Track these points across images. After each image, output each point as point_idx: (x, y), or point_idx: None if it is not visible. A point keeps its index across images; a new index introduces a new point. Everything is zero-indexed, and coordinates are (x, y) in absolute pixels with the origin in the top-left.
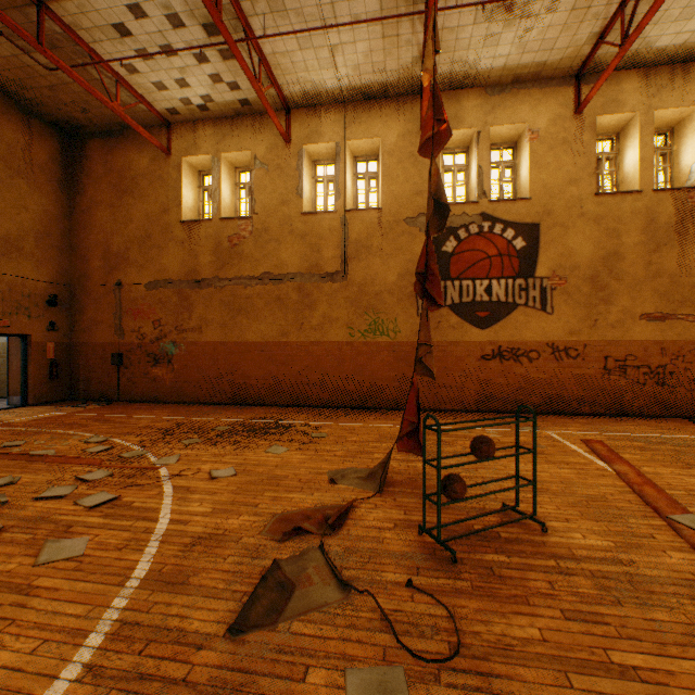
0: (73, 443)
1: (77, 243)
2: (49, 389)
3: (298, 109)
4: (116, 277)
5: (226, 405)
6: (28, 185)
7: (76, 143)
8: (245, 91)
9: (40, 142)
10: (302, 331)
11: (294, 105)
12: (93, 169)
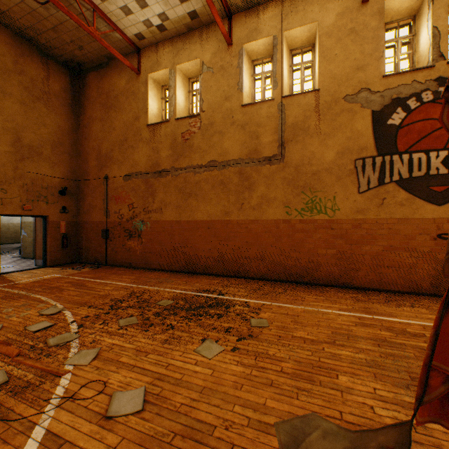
0: (29, 314)
1: (81, 150)
2: (61, 255)
3: (238, 13)
4: (105, 172)
5: (179, 273)
6: (46, 108)
7: (80, 78)
8: (193, 1)
9: (55, 77)
10: (242, 211)
11: (235, 10)
12: (91, 95)
